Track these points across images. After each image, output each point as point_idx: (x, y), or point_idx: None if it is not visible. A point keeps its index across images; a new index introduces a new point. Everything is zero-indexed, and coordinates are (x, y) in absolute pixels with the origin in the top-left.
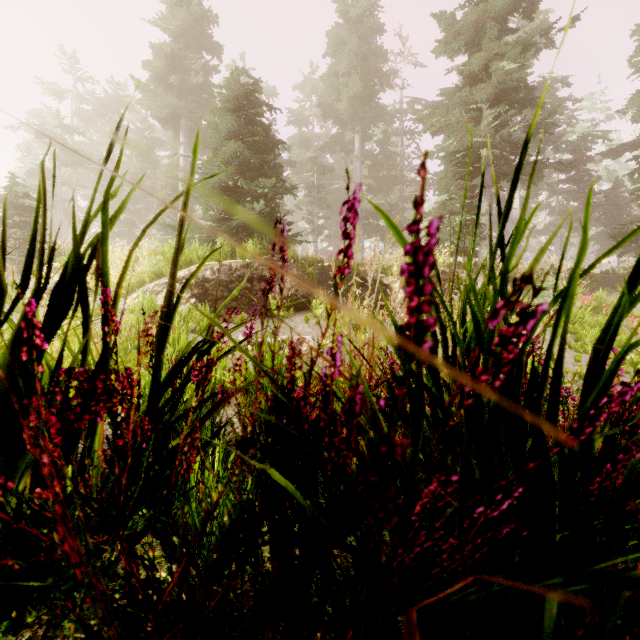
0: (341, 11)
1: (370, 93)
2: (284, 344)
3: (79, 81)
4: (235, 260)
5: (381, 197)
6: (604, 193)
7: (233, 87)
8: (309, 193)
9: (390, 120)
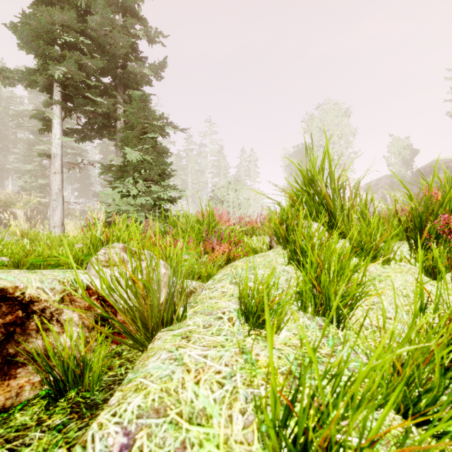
0: None
1: None
2: None
3: None
4: None
5: None
6: None
7: None
8: None
9: None
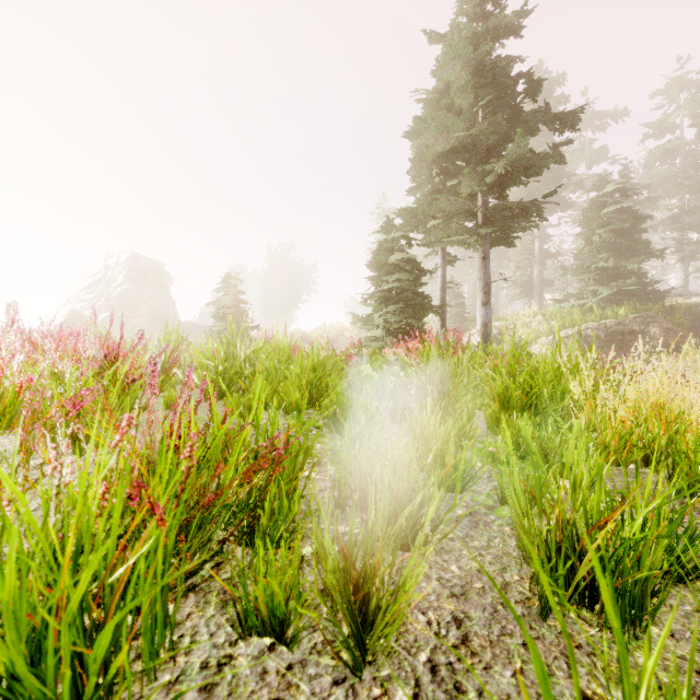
0: None
1: None
2: None
3: None
4: (608, 320)
5: None
6: None
7: (600, 186)
8: (676, 220)
9: None
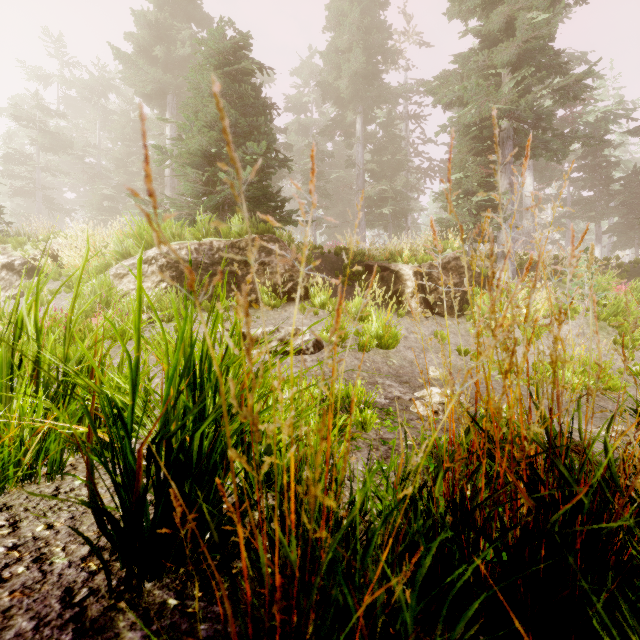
0: None
1: (373, 71)
2: (272, 336)
3: (66, 66)
4: (217, 239)
5: (385, 183)
6: (623, 180)
7: (218, 43)
8: (307, 180)
9: (395, 100)
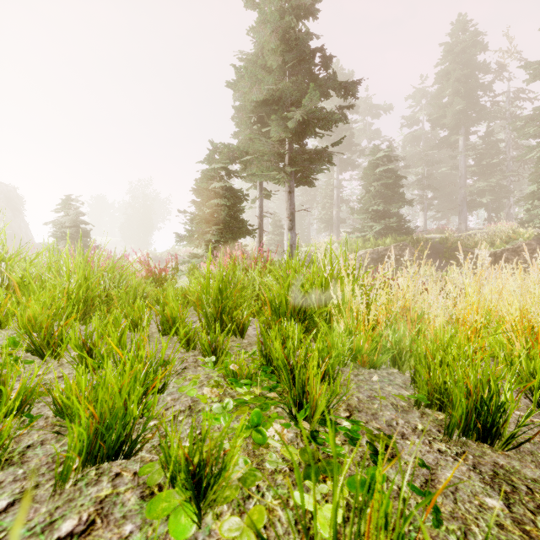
0: (446, 50)
1: (473, 101)
2: None
3: None
4: (379, 247)
5: (483, 181)
6: None
7: (375, 152)
8: (420, 182)
9: (492, 118)
